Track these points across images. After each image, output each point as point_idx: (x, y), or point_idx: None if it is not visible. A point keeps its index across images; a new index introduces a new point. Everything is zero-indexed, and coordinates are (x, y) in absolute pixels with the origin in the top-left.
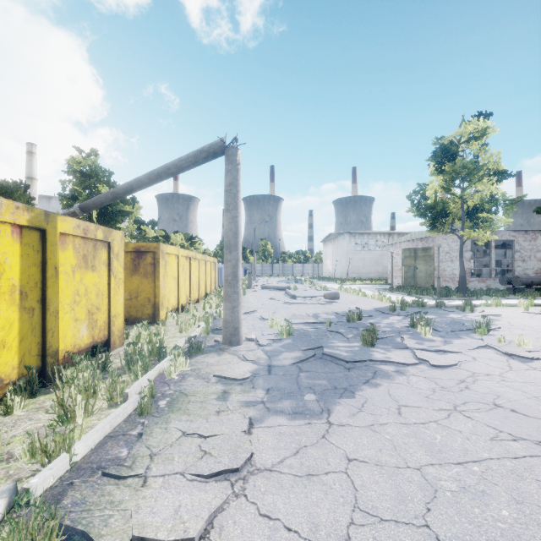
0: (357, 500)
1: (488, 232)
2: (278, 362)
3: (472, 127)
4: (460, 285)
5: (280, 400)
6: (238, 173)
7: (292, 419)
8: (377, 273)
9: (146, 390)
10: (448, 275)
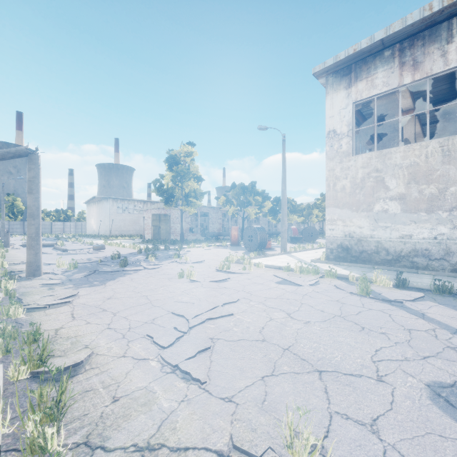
0: (116, 292)
1: (193, 208)
2: (74, 278)
3: (187, 149)
4: (181, 237)
5: (82, 285)
6: (40, 171)
7: (90, 287)
8: (135, 231)
9: (3, 292)
10: (178, 232)
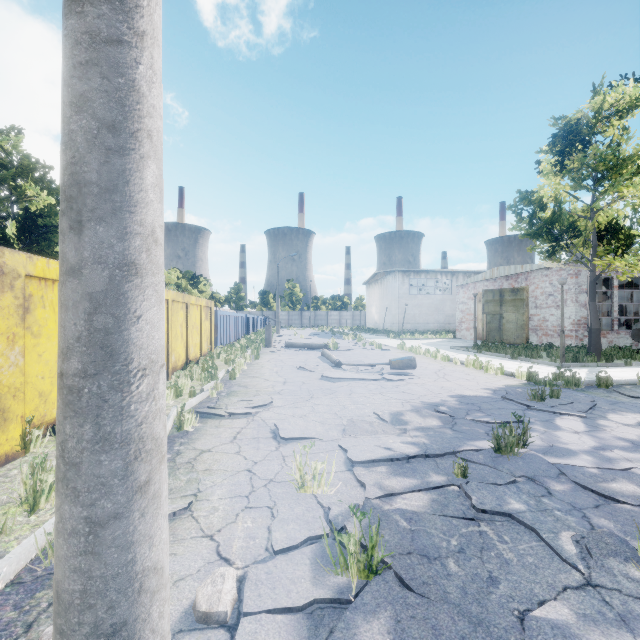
0: None
1: None
2: None
3: (614, 97)
4: (591, 343)
5: None
6: None
7: None
8: (437, 323)
9: None
10: (551, 326)
